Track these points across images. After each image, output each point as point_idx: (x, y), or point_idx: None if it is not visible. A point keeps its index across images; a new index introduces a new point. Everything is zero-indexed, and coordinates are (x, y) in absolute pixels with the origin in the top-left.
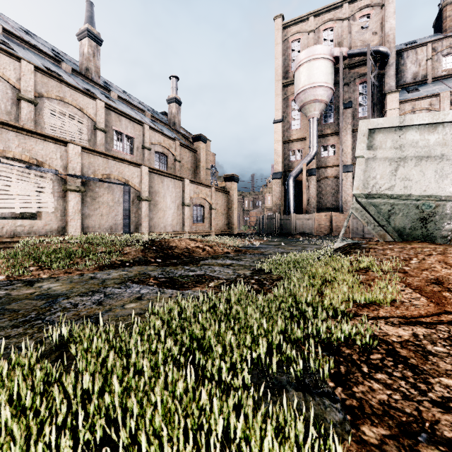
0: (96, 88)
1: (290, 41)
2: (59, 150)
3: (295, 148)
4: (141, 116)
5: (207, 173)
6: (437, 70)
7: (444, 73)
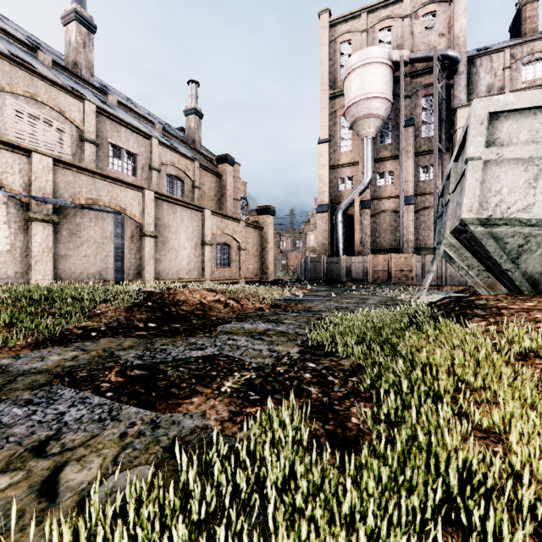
0: (87, 89)
1: (339, 42)
2: (18, 161)
3: (345, 175)
4: (149, 129)
5: (235, 205)
6: (516, 81)
7: (524, 85)
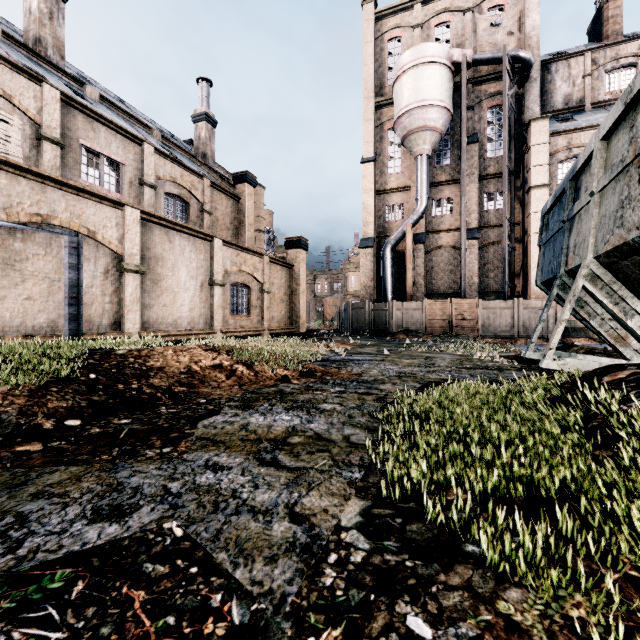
0: (55, 75)
1: (386, 39)
2: None
3: (394, 202)
4: (143, 134)
5: (258, 237)
6: (598, 92)
7: (608, 96)
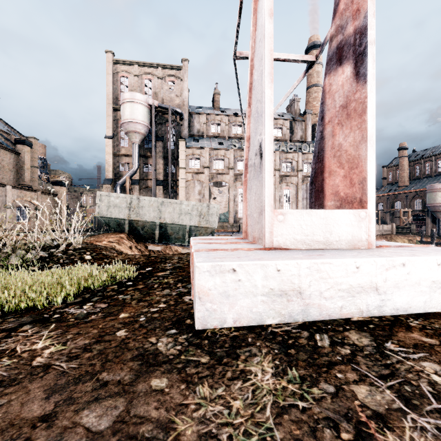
0: None
1: (120, 75)
2: None
3: (124, 162)
4: None
5: (33, 171)
6: (209, 131)
7: (212, 134)
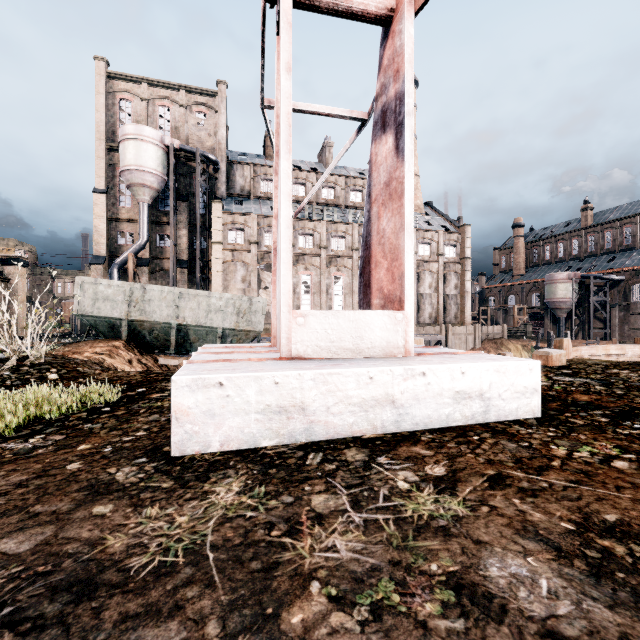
0: None
1: (118, 97)
2: None
3: (125, 230)
4: None
5: None
6: (258, 190)
7: (262, 194)
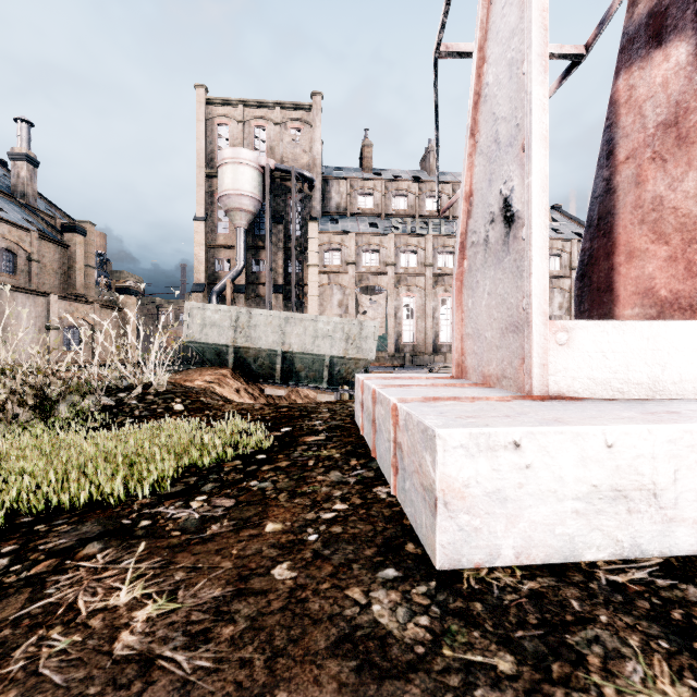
0: None
1: (216, 123)
2: None
3: (223, 257)
4: None
5: (88, 273)
6: (354, 206)
7: (359, 210)
